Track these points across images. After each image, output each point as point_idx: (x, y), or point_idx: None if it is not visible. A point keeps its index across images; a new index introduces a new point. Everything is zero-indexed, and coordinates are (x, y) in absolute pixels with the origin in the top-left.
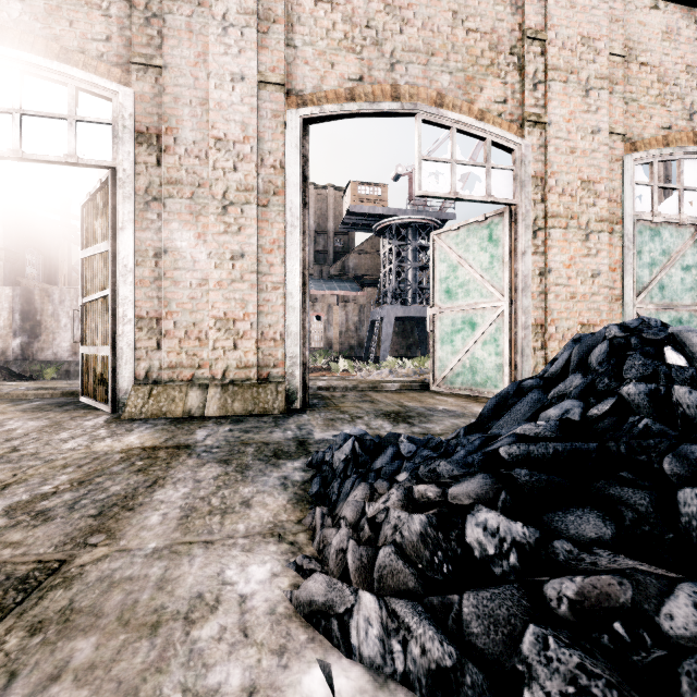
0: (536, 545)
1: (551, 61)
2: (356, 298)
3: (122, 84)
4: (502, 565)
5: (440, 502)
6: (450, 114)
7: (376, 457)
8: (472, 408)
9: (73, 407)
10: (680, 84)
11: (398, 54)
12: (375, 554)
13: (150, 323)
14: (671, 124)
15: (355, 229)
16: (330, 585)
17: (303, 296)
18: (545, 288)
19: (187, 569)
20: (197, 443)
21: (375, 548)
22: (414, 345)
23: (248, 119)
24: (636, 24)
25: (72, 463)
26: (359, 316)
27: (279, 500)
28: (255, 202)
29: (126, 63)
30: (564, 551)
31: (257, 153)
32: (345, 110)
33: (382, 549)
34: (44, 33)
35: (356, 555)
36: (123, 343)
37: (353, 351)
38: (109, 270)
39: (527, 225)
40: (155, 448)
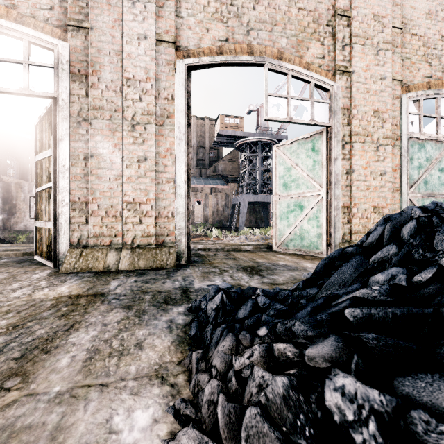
0: (394, 414)
1: (354, 31)
2: (223, 190)
3: (61, 40)
4: (362, 432)
5: (298, 362)
6: (287, 65)
7: (239, 308)
8: (302, 264)
9: (28, 264)
10: (437, 48)
11: (252, 24)
12: (242, 413)
13: (81, 206)
14: (432, 74)
15: (223, 145)
16: (202, 443)
17: (187, 187)
18: (349, 182)
19: (81, 415)
20: (110, 292)
21: (242, 407)
22: (260, 220)
23: (150, 65)
24: (409, 8)
25: (14, 309)
26: (225, 201)
27: (165, 342)
28: (154, 122)
29: (64, 25)
30: (422, 422)
31: (156, 89)
32: (216, 61)
33: (249, 409)
34: (5, 3)
35: (225, 411)
36: (62, 219)
37: (221, 223)
38: (52, 169)
39: (338, 140)
40: (78, 296)
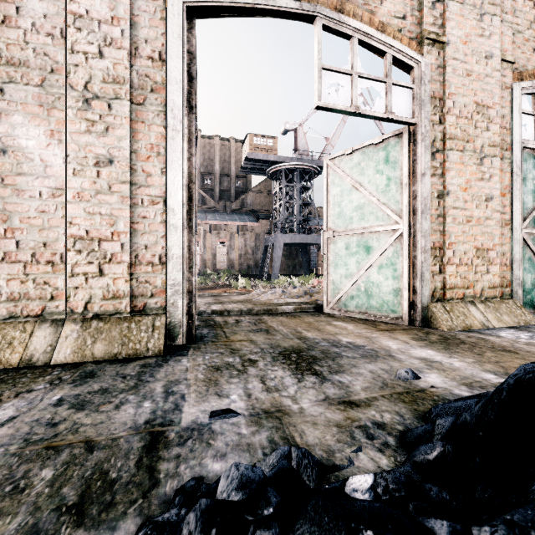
0: None
1: None
2: (253, 228)
3: None
4: None
5: None
6: (351, 22)
7: None
8: (379, 341)
9: None
10: None
11: None
12: None
13: None
14: None
15: (252, 172)
16: None
17: (188, 214)
18: (442, 210)
19: None
20: None
21: None
22: (298, 265)
23: None
24: None
25: None
26: (255, 242)
27: None
28: (127, 97)
29: None
30: None
31: (130, 38)
32: (237, 2)
33: None
34: None
35: None
36: None
37: (250, 270)
38: None
39: (427, 146)
40: None
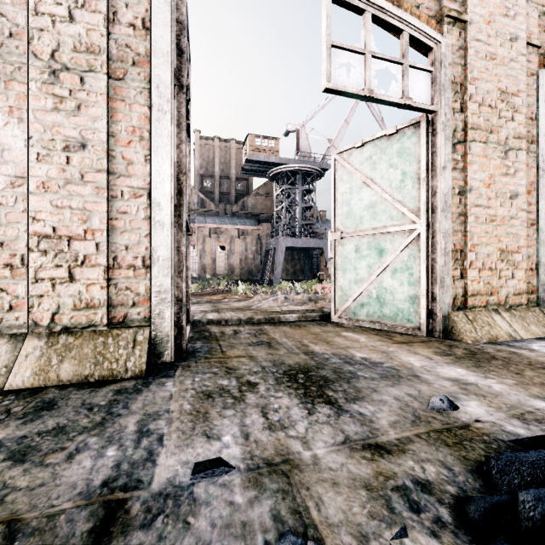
0: None
1: None
2: (254, 232)
3: None
4: None
5: None
6: None
7: None
8: (398, 357)
9: None
10: None
11: None
12: None
13: None
14: None
15: (253, 174)
16: None
17: (177, 209)
18: (464, 209)
19: None
20: None
21: None
22: (300, 270)
23: None
24: None
25: None
26: (256, 246)
27: None
28: (103, 70)
29: None
30: None
31: (106, 0)
32: None
33: None
34: None
35: None
36: None
37: (251, 275)
38: None
39: (447, 136)
40: None
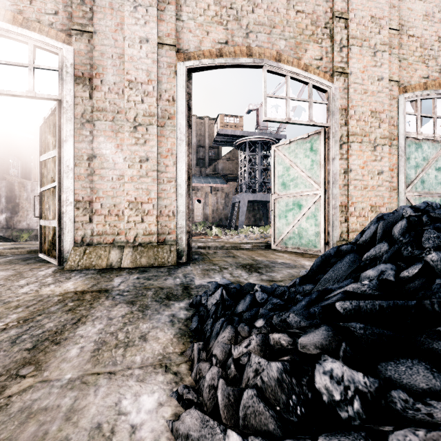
0: (376, 394)
1: (351, 32)
2: (223, 189)
3: (65, 43)
4: (347, 410)
5: (292, 350)
6: (285, 67)
7: (238, 302)
8: (300, 262)
9: (33, 261)
10: (434, 49)
11: (251, 27)
12: (240, 395)
13: (85, 205)
14: (428, 75)
15: (222, 144)
16: (203, 422)
17: (188, 187)
18: (347, 181)
19: (92, 399)
20: (113, 288)
21: (240, 389)
22: (260, 218)
23: (151, 68)
24: (406, 9)
25: (22, 304)
26: (225, 200)
27: (168, 334)
28: (155, 123)
29: (69, 30)
30: (401, 400)
31: (157, 91)
32: (216, 63)
33: (246, 391)
34: (12, 8)
35: (225, 394)
36: (66, 218)
37: (221, 222)
38: (57, 169)
39: (336, 140)
40: (83, 292)
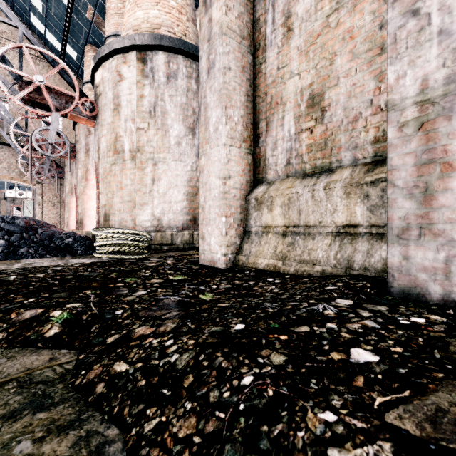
0: None
1: None
2: None
3: None
4: None
5: None
6: (14, 181)
7: None
8: None
9: None
10: None
11: (0, 169)
12: None
13: None
14: None
15: None
16: None
17: None
18: (42, 215)
19: None
20: None
21: None
22: None
23: None
24: None
25: None
26: None
27: None
28: None
29: None
30: None
31: None
32: None
33: None
34: None
35: None
36: None
37: None
38: None
39: (37, 203)
40: None
